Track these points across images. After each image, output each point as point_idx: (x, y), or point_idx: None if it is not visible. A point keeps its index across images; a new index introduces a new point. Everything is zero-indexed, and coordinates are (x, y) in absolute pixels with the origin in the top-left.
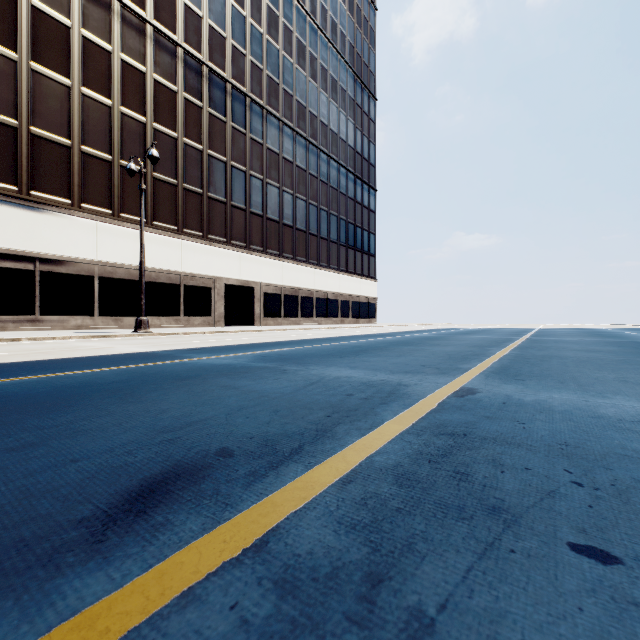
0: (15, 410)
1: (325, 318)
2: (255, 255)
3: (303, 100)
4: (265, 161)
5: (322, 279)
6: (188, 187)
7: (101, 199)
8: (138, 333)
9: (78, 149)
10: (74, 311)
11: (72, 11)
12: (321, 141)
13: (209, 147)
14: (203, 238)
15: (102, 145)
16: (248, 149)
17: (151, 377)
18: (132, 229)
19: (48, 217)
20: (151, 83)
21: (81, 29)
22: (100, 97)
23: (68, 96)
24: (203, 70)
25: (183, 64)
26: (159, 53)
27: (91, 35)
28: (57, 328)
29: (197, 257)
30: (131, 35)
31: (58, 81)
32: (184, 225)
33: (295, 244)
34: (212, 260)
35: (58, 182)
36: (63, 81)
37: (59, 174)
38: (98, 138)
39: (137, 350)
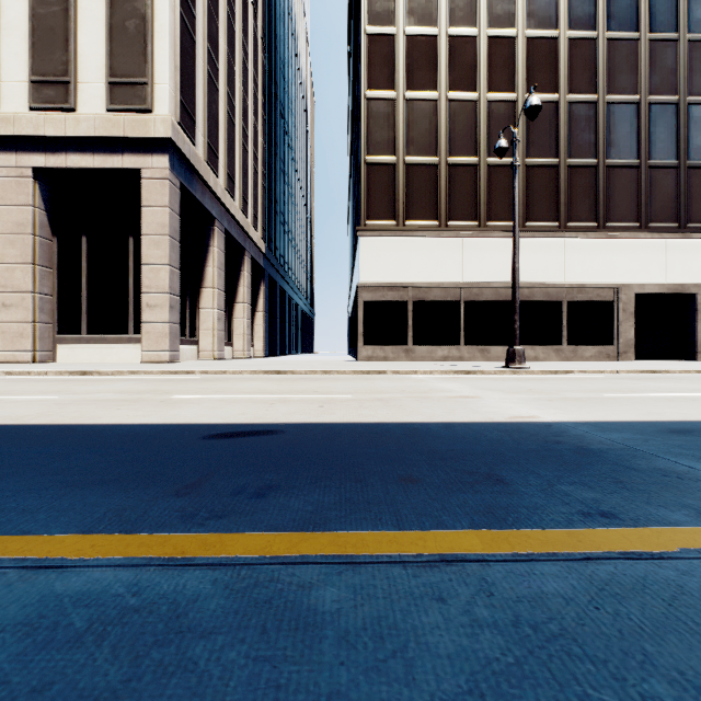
0: None
1: None
2: (698, 238)
3: None
4: None
5: None
6: (573, 162)
7: (466, 211)
8: (510, 369)
9: (444, 163)
10: (441, 341)
11: (439, 16)
12: None
13: (607, 91)
14: (597, 229)
15: (467, 149)
16: (682, 62)
17: None
18: (499, 238)
19: (418, 244)
20: (522, 45)
21: (447, 30)
22: (465, 95)
23: (435, 110)
24: None
25: None
26: None
27: (456, 30)
28: (426, 359)
29: (588, 259)
30: None
31: (427, 99)
32: (567, 217)
33: None
34: (613, 260)
35: (427, 205)
36: (431, 96)
37: (428, 197)
38: (463, 143)
39: (522, 413)
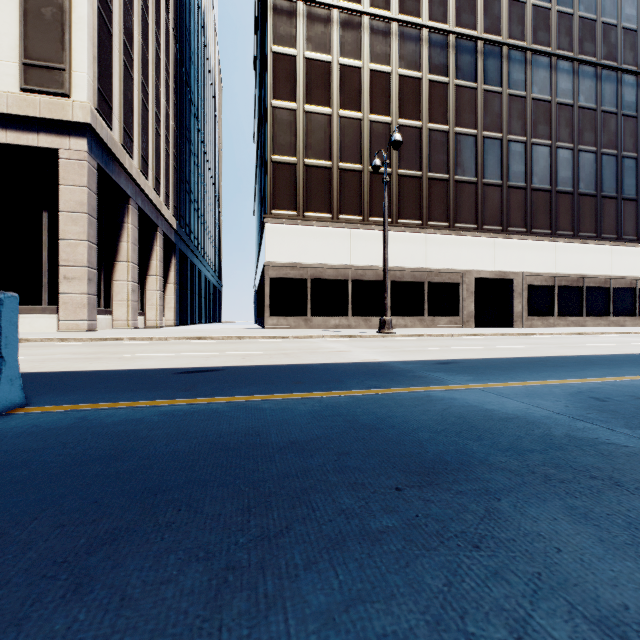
0: (5, 550)
1: (631, 317)
2: (514, 239)
3: (590, 12)
4: (529, 117)
5: (625, 260)
6: (432, 176)
7: (353, 208)
8: (381, 334)
9: (336, 167)
10: (333, 312)
11: (332, 47)
12: (623, 57)
13: (456, 124)
14: (449, 228)
15: (354, 157)
16: (505, 110)
17: (359, 442)
18: (379, 231)
19: (315, 232)
20: (396, 80)
21: (338, 59)
22: (353, 113)
23: (329, 123)
24: (449, 40)
25: (427, 45)
26: (403, 46)
27: (346, 60)
28: (321, 327)
29: (442, 250)
30: (378, 42)
31: (322, 113)
32: (428, 218)
33: (576, 216)
34: (459, 252)
35: (322, 201)
36: (326, 112)
37: (323, 193)
38: (351, 152)
39: (370, 358)
